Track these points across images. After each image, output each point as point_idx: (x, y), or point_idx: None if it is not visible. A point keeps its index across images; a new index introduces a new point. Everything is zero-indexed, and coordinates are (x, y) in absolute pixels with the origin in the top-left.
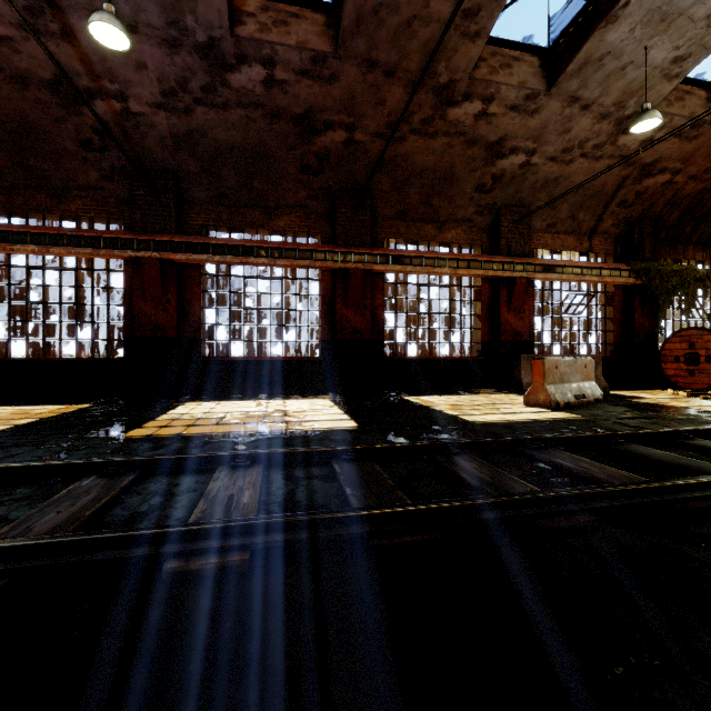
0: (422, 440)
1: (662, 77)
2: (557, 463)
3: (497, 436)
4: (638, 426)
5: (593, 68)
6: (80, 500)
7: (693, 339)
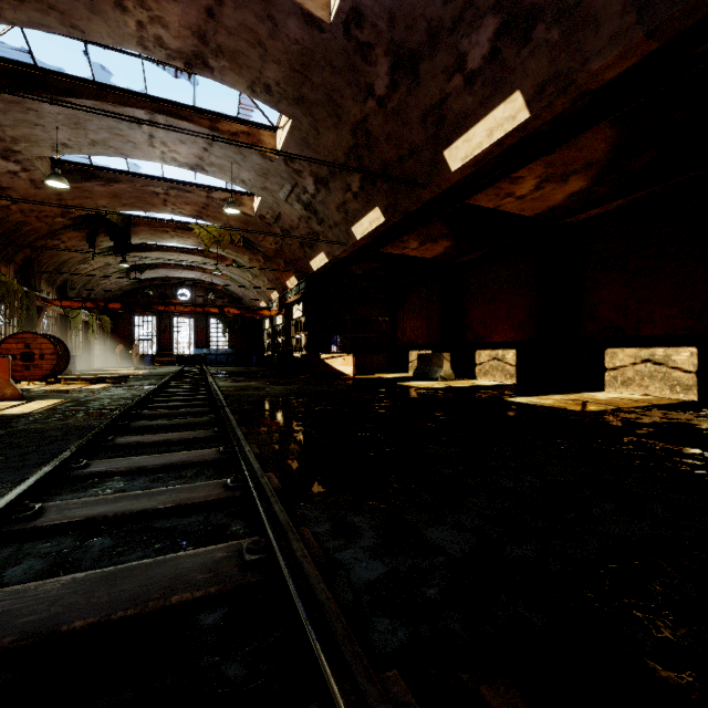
0: (75, 420)
1: (52, 146)
2: (173, 406)
3: (92, 411)
4: (112, 396)
5: (21, 109)
6: (151, 460)
7: (30, 341)
